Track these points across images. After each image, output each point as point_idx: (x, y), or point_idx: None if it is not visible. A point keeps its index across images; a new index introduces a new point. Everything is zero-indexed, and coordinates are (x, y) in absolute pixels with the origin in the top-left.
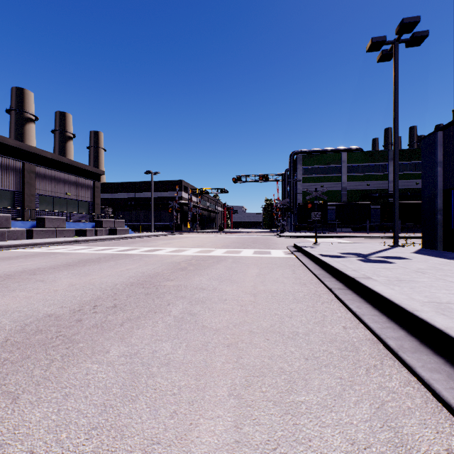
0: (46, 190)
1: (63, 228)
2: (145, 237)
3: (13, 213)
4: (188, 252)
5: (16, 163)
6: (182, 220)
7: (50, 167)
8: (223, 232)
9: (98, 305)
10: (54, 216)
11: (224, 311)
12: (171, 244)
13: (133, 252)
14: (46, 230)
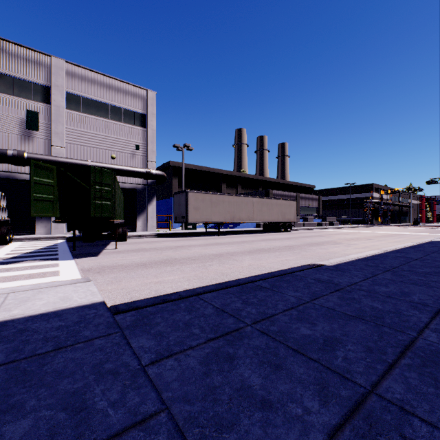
0: (302, 204)
1: (312, 222)
2: (352, 227)
3: (297, 216)
4: (391, 233)
5: (294, 194)
6: (373, 216)
7: (291, 189)
8: (416, 225)
9: (379, 236)
10: (307, 216)
11: (407, 237)
12: (377, 230)
13: (365, 232)
14: (308, 223)
